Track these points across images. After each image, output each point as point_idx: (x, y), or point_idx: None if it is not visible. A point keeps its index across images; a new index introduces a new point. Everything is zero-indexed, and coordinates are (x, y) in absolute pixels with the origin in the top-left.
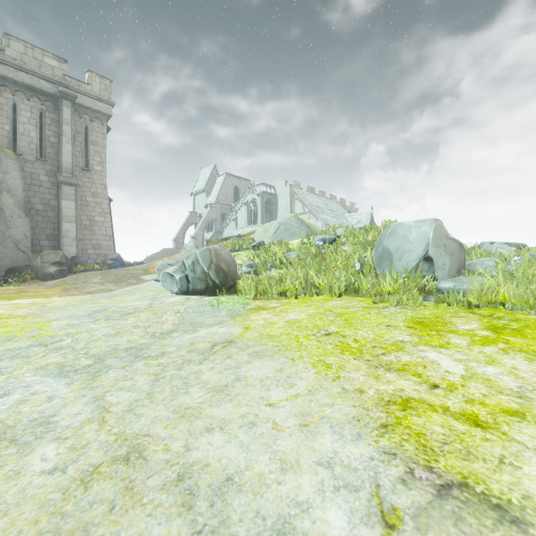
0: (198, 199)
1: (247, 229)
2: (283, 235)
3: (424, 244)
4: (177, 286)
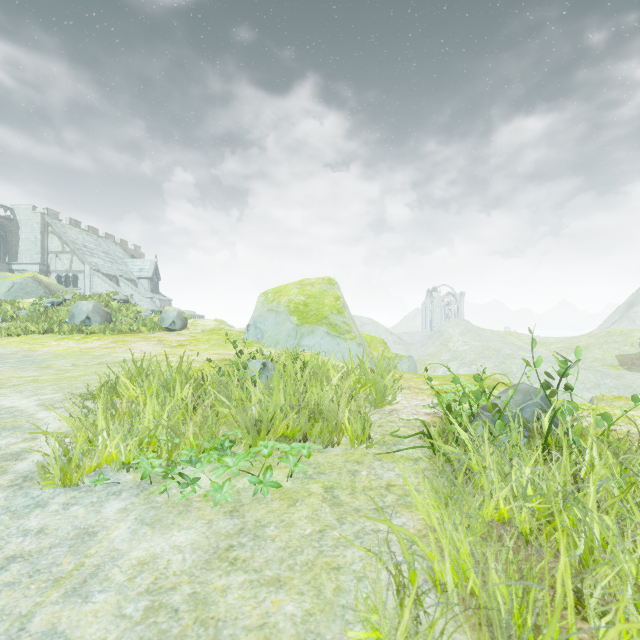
0: None
1: None
2: (18, 293)
3: (88, 312)
4: None
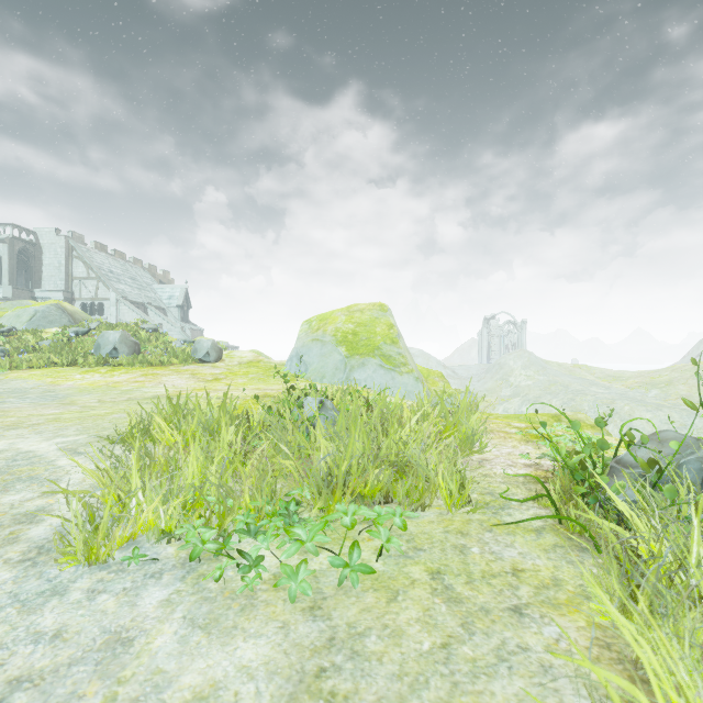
0: None
1: None
2: (41, 322)
3: (115, 342)
4: None
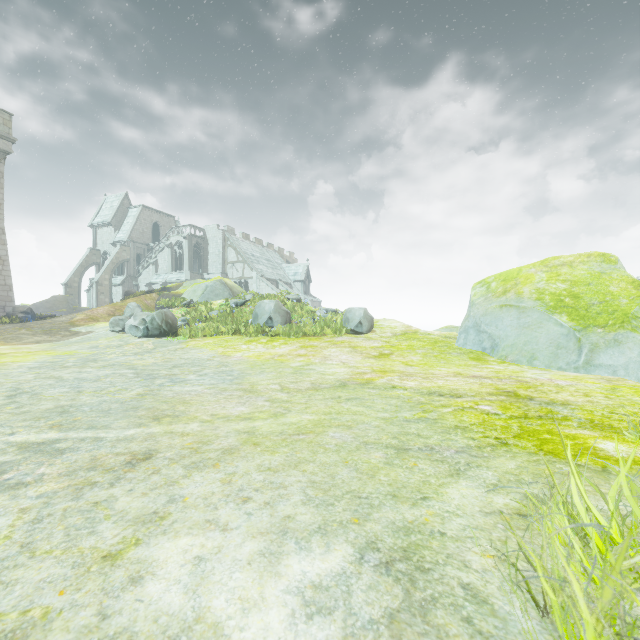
0: (102, 233)
1: (171, 275)
2: (210, 296)
3: (270, 312)
4: (142, 332)
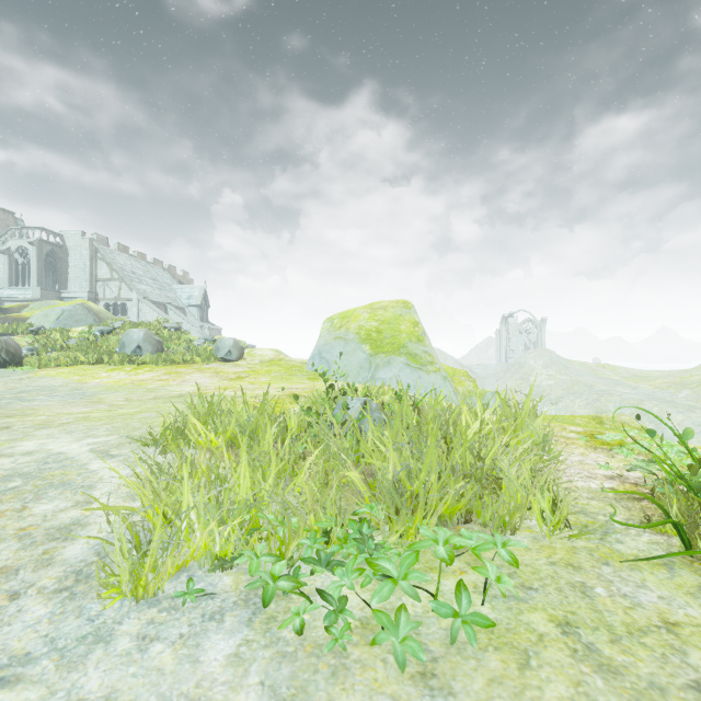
0: None
1: (9, 291)
2: (67, 322)
3: (139, 341)
4: None
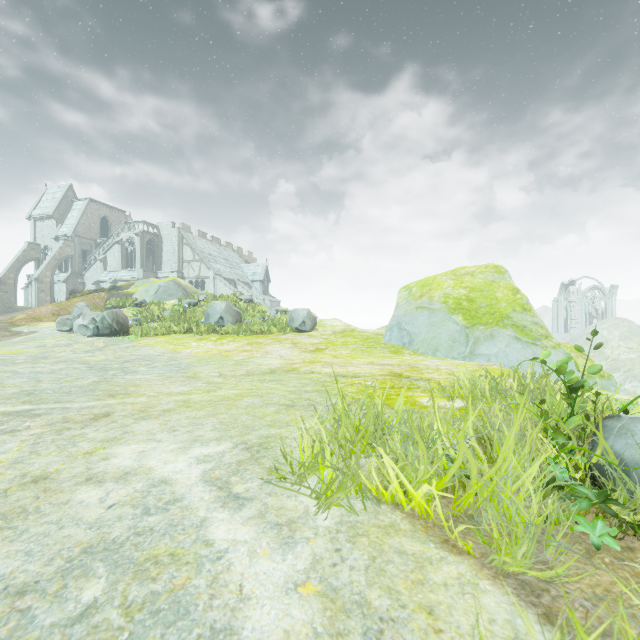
0: (43, 227)
1: (121, 273)
2: (163, 296)
3: (221, 312)
4: (92, 332)
